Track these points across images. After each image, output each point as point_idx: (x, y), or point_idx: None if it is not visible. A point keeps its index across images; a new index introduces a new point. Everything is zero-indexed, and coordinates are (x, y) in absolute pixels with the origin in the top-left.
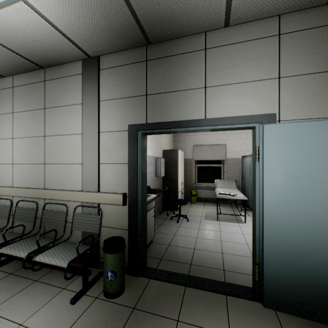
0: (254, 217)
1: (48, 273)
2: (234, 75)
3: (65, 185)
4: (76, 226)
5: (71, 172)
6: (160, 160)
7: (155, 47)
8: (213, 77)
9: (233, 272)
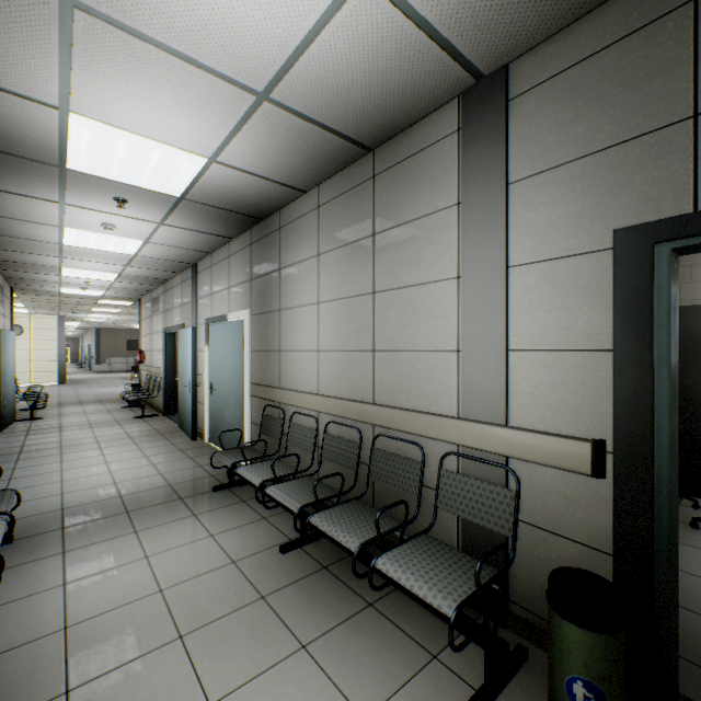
0: None
1: (389, 595)
2: None
3: (417, 399)
4: (445, 501)
5: (430, 370)
6: None
7: None
8: None
9: None
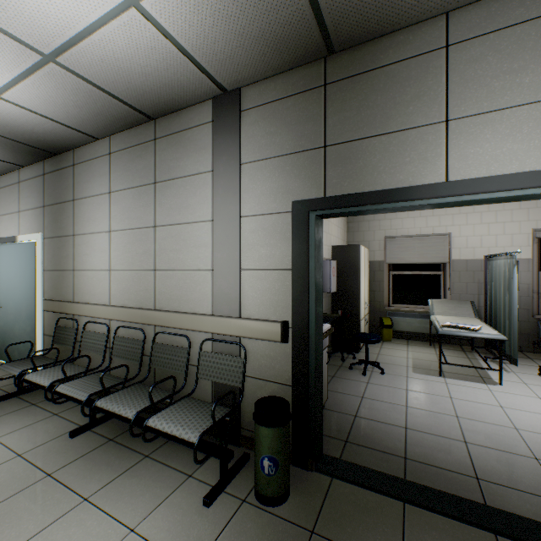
0: None
1: (163, 446)
2: (515, 88)
3: (186, 304)
4: (203, 372)
5: (195, 284)
6: (329, 264)
7: (342, 58)
8: (464, 99)
9: (500, 485)
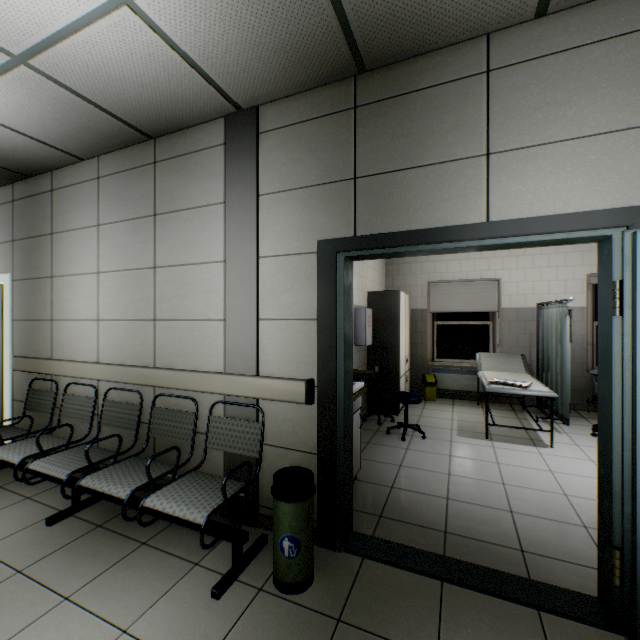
0: (607, 441)
1: (164, 531)
2: (559, 122)
3: (193, 361)
4: (213, 441)
5: (204, 336)
6: (364, 313)
7: (374, 78)
8: (506, 131)
9: (546, 557)
